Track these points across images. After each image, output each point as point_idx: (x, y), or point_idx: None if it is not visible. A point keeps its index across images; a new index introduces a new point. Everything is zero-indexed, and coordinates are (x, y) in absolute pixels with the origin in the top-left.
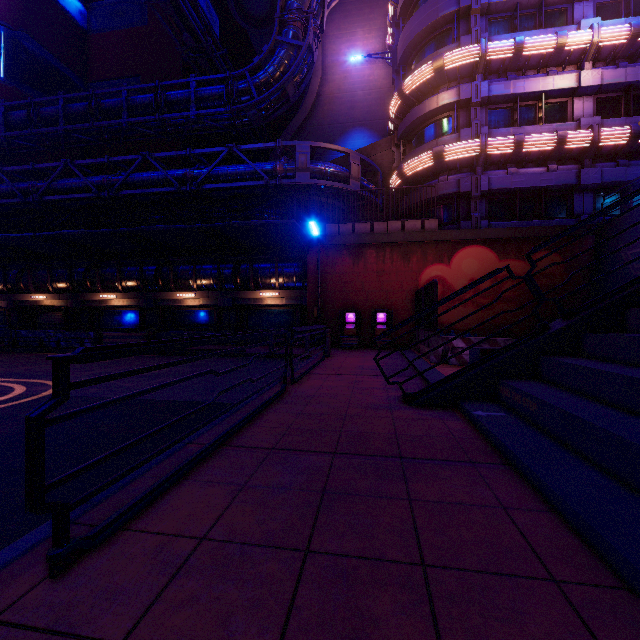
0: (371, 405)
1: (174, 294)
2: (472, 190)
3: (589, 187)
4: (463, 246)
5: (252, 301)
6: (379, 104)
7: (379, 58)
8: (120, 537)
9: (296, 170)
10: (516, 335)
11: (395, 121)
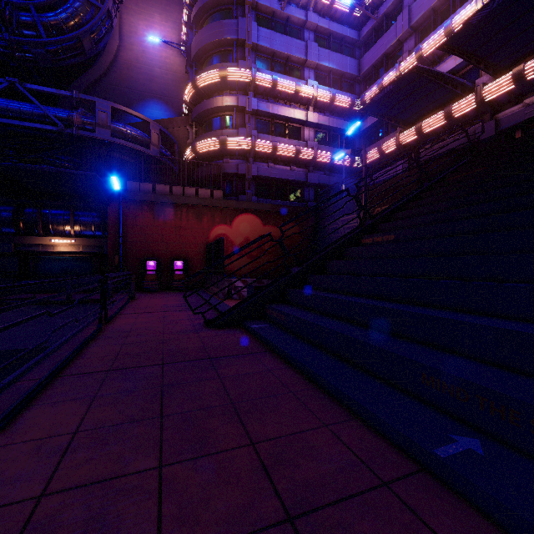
0: (182, 331)
1: None
2: (246, 173)
3: (312, 184)
4: (240, 213)
5: (41, 247)
6: (175, 85)
7: (175, 47)
8: None
9: (96, 125)
10: (273, 277)
11: (189, 105)
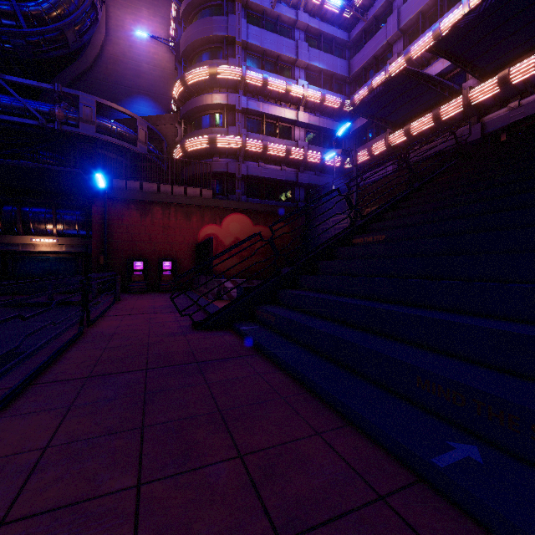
0: (168, 334)
1: None
2: (236, 173)
3: (302, 185)
4: (230, 213)
5: (20, 247)
6: (163, 82)
7: (164, 43)
8: None
9: (80, 120)
10: (264, 278)
11: (178, 102)
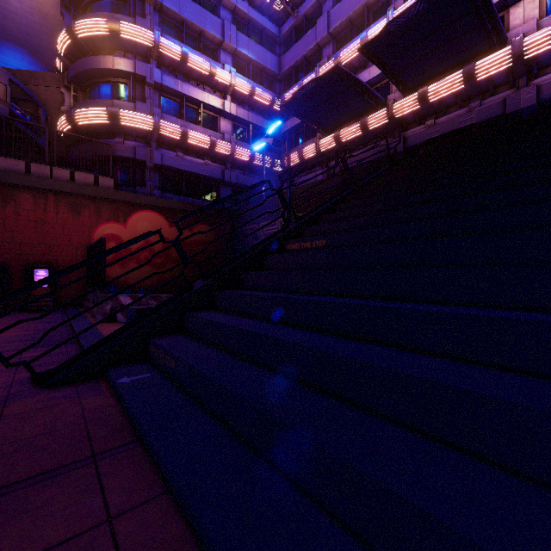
0: None
1: None
2: (147, 160)
3: (229, 184)
4: (139, 209)
5: None
6: (46, 32)
7: None
8: None
9: None
10: None
11: (65, 60)
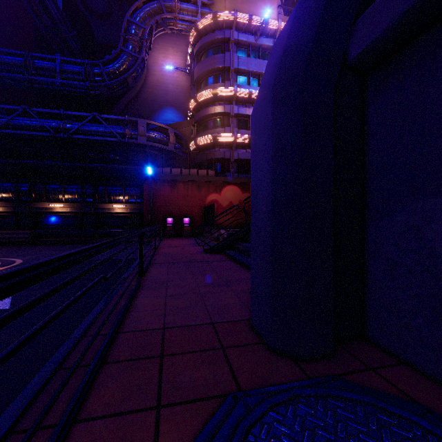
0: (193, 254)
1: (46, 204)
2: (231, 158)
3: None
4: (226, 185)
5: (107, 210)
6: (182, 95)
7: (183, 71)
8: (148, 274)
9: (138, 135)
10: None
11: (192, 112)
